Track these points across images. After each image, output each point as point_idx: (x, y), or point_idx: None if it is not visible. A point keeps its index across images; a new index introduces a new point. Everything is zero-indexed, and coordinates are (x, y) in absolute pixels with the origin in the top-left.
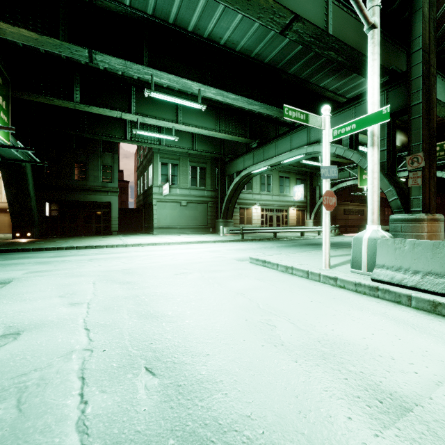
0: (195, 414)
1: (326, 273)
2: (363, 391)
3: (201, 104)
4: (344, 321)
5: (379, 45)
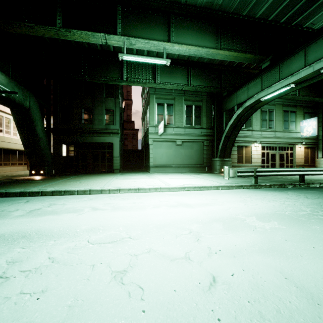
0: None
1: None
2: None
3: None
4: None
5: None
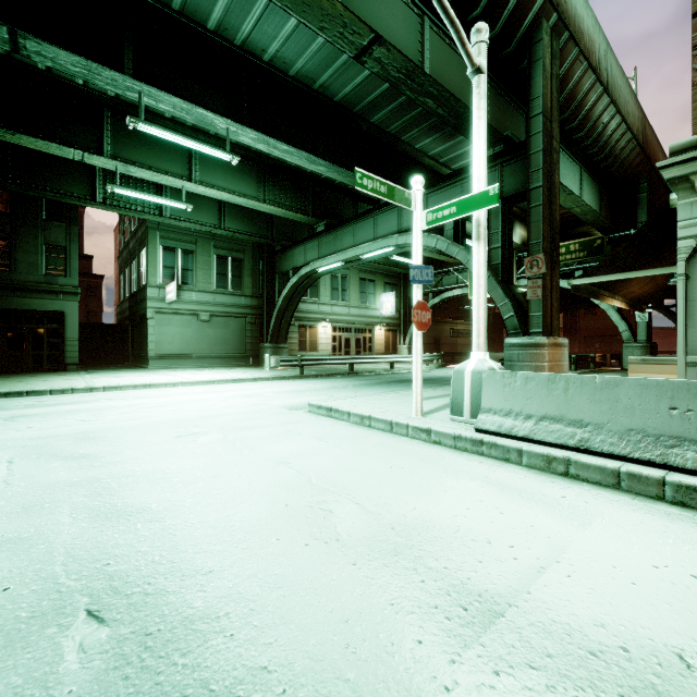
0: (168, 681)
1: (416, 423)
2: (444, 597)
3: (230, 154)
4: (432, 494)
5: (492, 100)
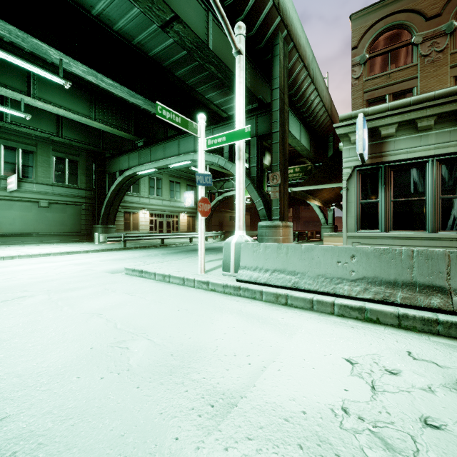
0: None
1: (200, 278)
2: (200, 400)
3: (63, 79)
4: (204, 326)
5: (251, 75)
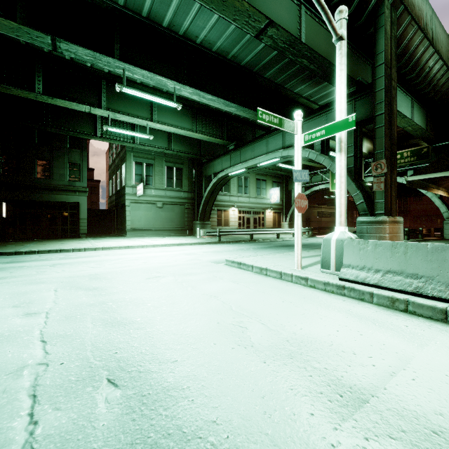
0: (158, 424)
1: (298, 274)
2: (326, 387)
3: (176, 103)
4: (312, 320)
5: (348, 57)
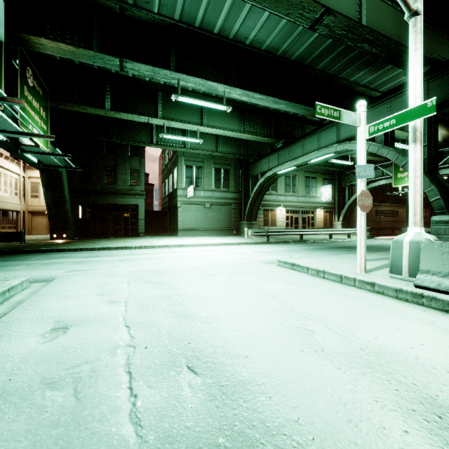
0: (241, 414)
1: (362, 278)
2: (418, 404)
3: (226, 106)
4: (387, 329)
5: None
